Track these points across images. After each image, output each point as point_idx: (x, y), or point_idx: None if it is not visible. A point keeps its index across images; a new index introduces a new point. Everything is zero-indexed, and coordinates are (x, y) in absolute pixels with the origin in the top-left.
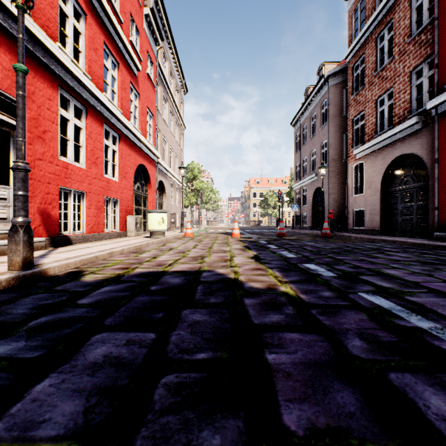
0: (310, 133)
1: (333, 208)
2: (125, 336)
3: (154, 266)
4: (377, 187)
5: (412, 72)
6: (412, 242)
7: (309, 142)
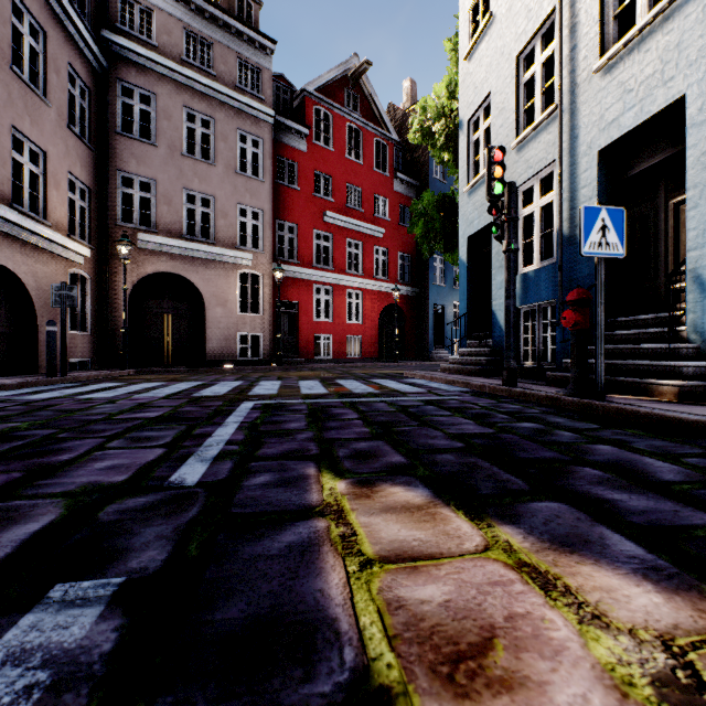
0: None
1: None
2: (470, 431)
3: None
4: None
5: None
6: None
7: None
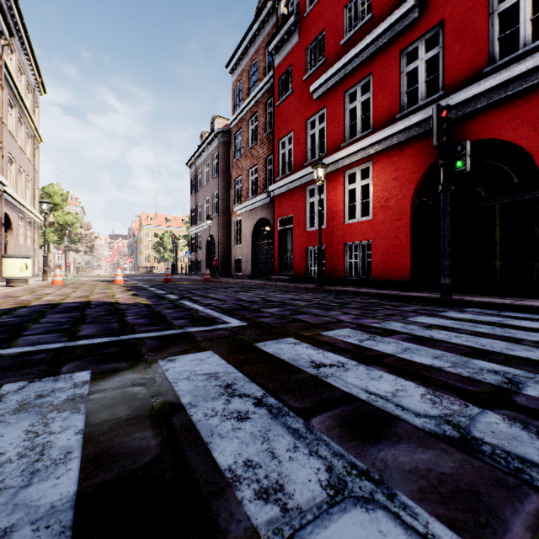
0: (204, 180)
1: (222, 256)
2: (65, 314)
3: (46, 302)
4: (249, 241)
5: (267, 159)
6: (254, 282)
7: (204, 189)
